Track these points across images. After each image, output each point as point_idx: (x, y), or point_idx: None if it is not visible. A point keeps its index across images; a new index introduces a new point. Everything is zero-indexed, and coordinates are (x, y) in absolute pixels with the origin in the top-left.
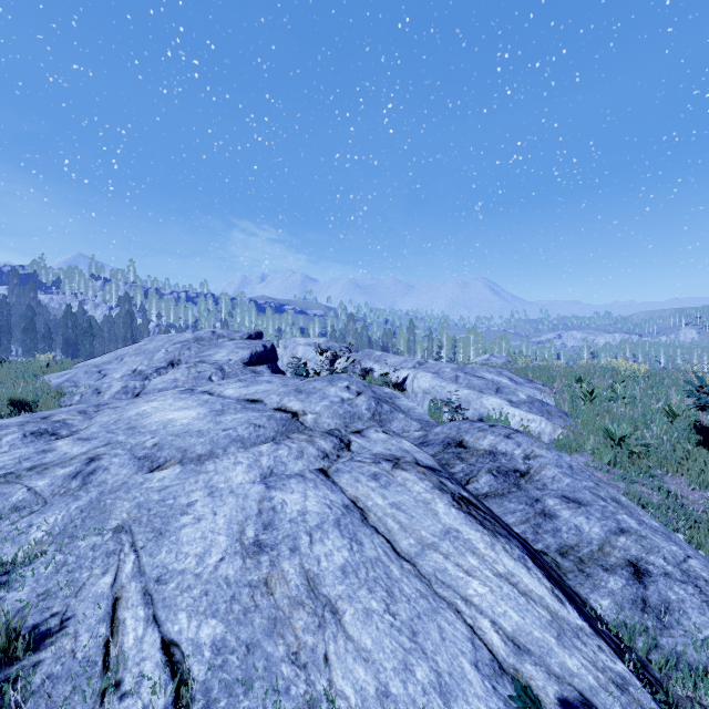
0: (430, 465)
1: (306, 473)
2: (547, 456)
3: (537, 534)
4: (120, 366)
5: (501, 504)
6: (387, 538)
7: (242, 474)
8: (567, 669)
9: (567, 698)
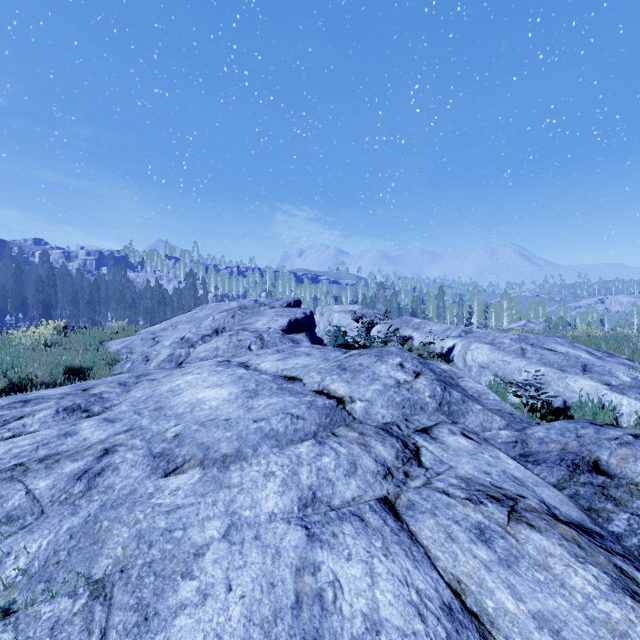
0: (576, 520)
1: (366, 513)
2: None
3: None
4: (172, 333)
5: None
6: None
7: (273, 496)
8: None
9: None
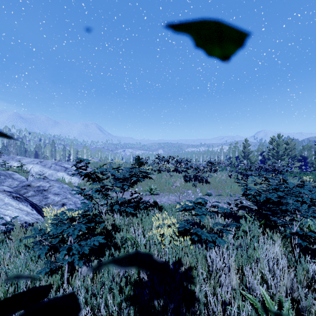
0: (10, 191)
1: None
2: (57, 185)
3: (41, 202)
4: None
5: (33, 198)
6: None
7: None
8: (25, 219)
9: (22, 222)
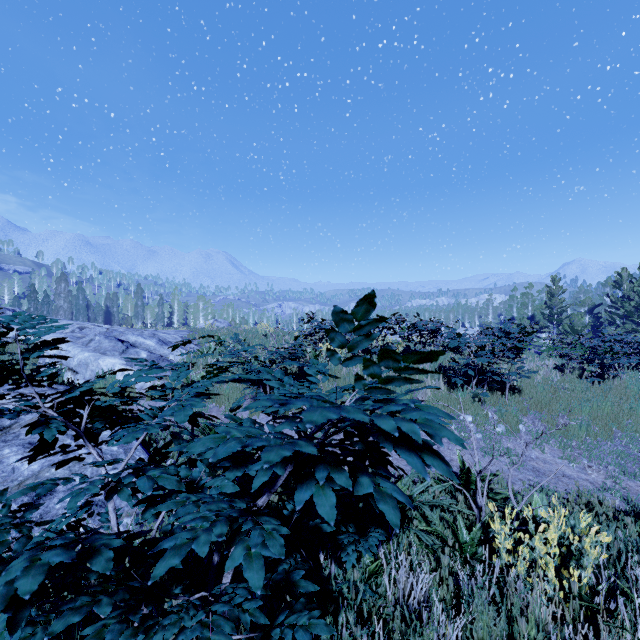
0: None
1: None
2: None
3: None
4: None
5: None
6: None
7: None
8: None
9: None
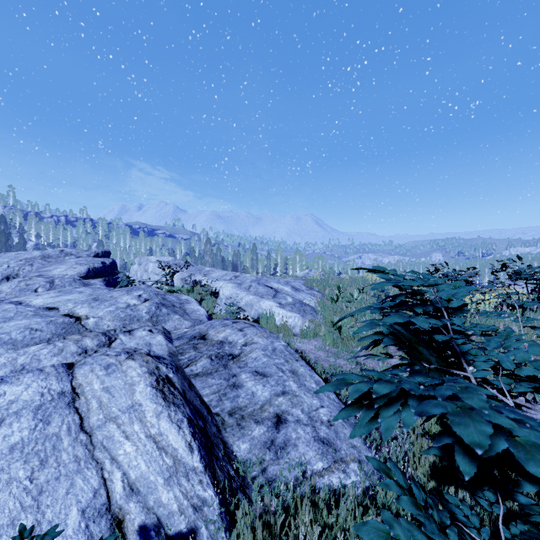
0: (159, 355)
1: (46, 368)
2: (260, 343)
3: (220, 401)
4: None
5: (205, 381)
6: (82, 416)
7: None
8: (159, 502)
9: (147, 524)
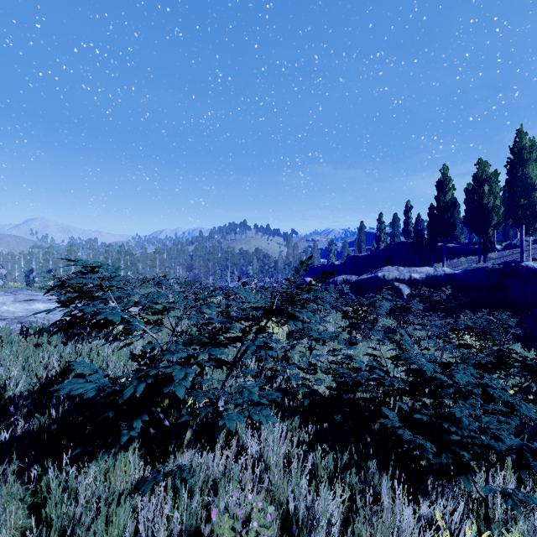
0: None
1: None
2: None
3: None
4: None
5: None
6: None
7: None
8: None
9: None
